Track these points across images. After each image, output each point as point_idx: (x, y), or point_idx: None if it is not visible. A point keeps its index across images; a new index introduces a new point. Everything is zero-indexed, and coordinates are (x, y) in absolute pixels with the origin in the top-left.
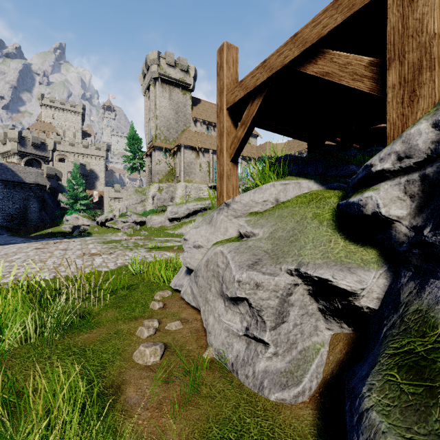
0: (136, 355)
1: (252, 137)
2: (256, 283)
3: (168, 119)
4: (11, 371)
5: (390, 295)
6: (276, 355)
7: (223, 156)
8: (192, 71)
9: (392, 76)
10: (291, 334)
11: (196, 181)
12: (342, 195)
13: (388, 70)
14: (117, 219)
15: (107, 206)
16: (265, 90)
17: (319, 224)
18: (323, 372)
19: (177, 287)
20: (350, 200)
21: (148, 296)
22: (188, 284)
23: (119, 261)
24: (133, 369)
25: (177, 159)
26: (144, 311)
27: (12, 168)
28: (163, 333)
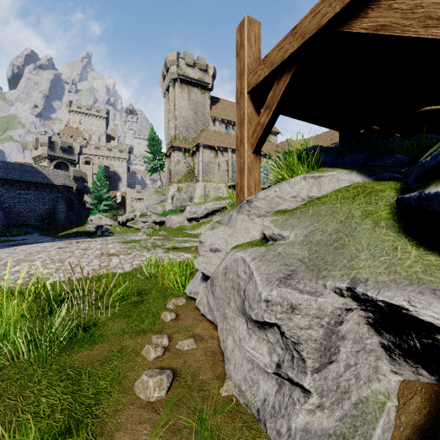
0: (137, 386)
1: (272, 134)
2: (290, 305)
3: (187, 120)
4: None
5: None
6: (321, 408)
7: (244, 147)
8: (210, 70)
9: None
10: (341, 379)
11: (215, 181)
12: (400, 187)
13: None
14: (137, 219)
15: (129, 206)
16: (295, 63)
17: (374, 225)
18: (392, 439)
19: (191, 295)
20: (429, 191)
21: (161, 304)
22: (203, 293)
23: (136, 262)
24: (132, 406)
25: (195, 159)
26: (154, 323)
27: (43, 171)
28: (173, 353)
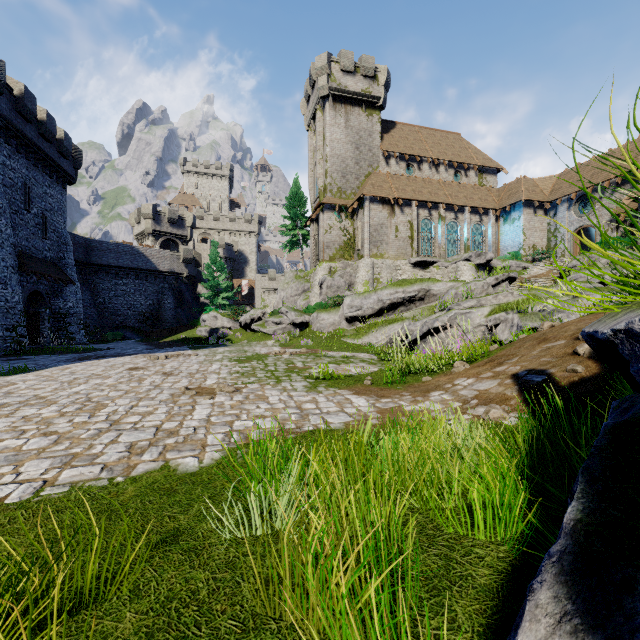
0: None
1: (488, 173)
2: None
3: (343, 160)
4: None
5: None
6: None
7: None
8: (382, 75)
9: None
10: None
11: (390, 256)
12: None
13: None
14: (266, 319)
15: (259, 301)
16: None
17: None
18: None
19: None
20: None
21: None
22: None
23: (241, 422)
24: None
25: (357, 222)
26: None
27: (145, 252)
28: None
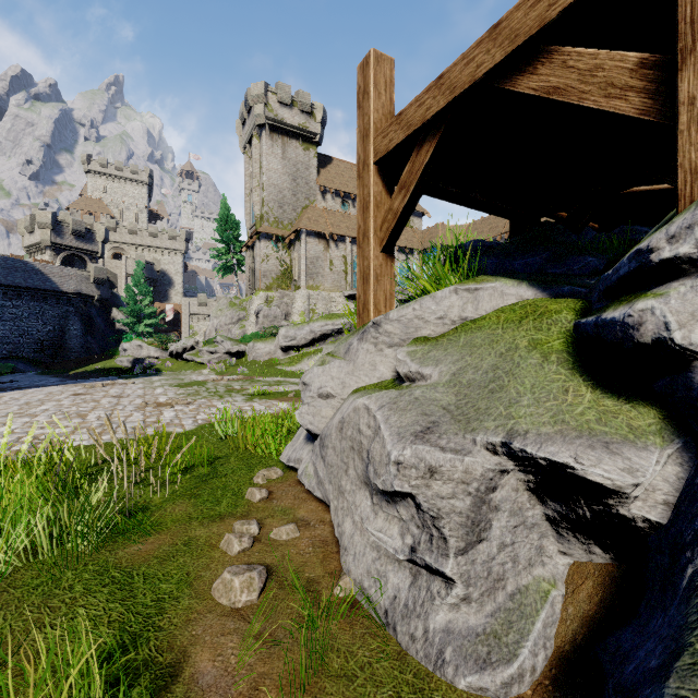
0: (217, 588)
1: (415, 216)
2: (429, 467)
3: (280, 190)
4: (4, 612)
5: (695, 499)
6: (468, 602)
7: (369, 243)
8: (318, 112)
9: (689, 82)
10: (494, 562)
11: (326, 288)
12: (581, 307)
13: (681, 71)
14: (200, 348)
15: (187, 328)
16: (442, 127)
17: (542, 359)
18: (556, 636)
19: (291, 463)
20: (606, 316)
21: (244, 477)
22: (309, 459)
23: (201, 416)
24: (211, 615)
25: (294, 253)
26: (235, 505)
27: (43, 269)
28: (267, 545)
